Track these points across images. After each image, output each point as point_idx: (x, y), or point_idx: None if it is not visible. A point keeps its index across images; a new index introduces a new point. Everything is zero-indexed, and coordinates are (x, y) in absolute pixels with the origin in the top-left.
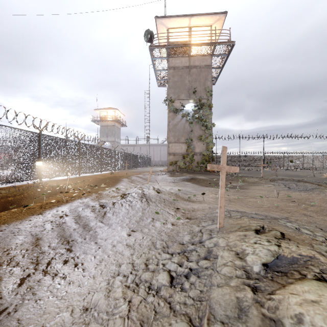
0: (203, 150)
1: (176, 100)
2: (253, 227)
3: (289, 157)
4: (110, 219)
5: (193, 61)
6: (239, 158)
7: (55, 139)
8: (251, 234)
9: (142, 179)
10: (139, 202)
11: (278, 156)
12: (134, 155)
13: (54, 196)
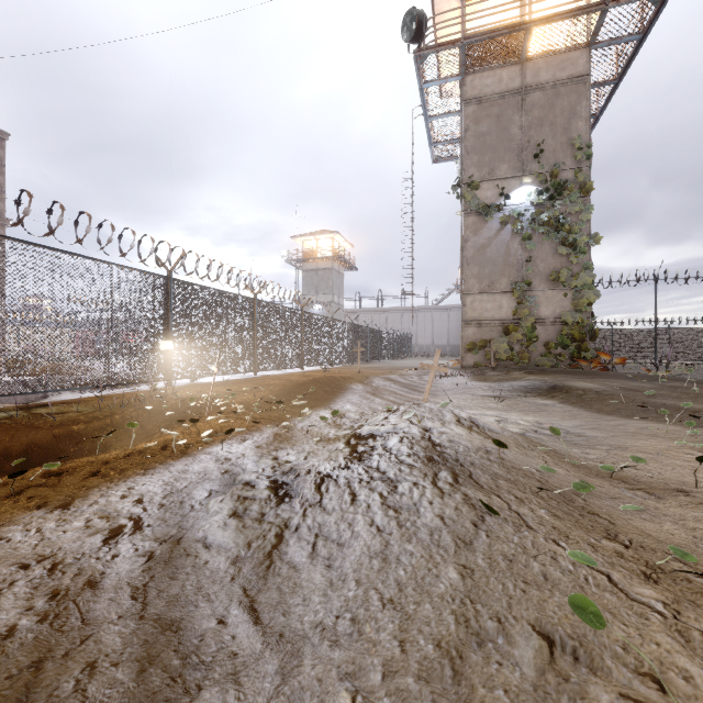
0: (562, 310)
1: (483, 182)
2: None
3: None
4: (297, 595)
5: (534, 71)
6: (648, 335)
7: (203, 292)
8: None
9: (401, 386)
10: (427, 492)
11: None
12: (373, 331)
13: (175, 426)
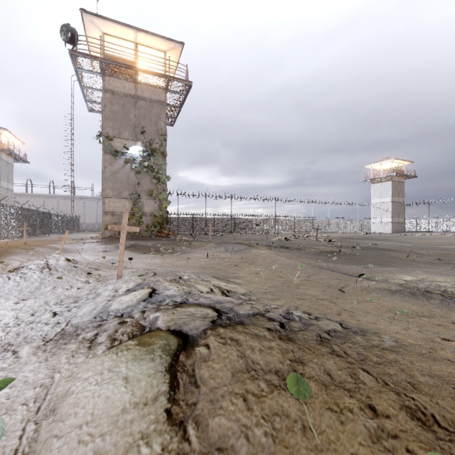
0: (154, 209)
1: (115, 138)
2: (140, 273)
3: (257, 220)
4: None
5: (142, 90)
6: (207, 220)
7: None
8: (135, 277)
9: (55, 250)
10: (37, 273)
11: (248, 219)
12: (43, 213)
13: None
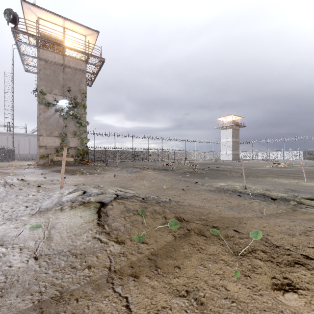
0: (77, 145)
1: (48, 93)
2: (75, 184)
3: (150, 152)
4: None
5: (68, 61)
6: (116, 152)
7: None
8: (72, 186)
9: (2, 174)
10: (2, 187)
11: (144, 151)
12: None
13: None
